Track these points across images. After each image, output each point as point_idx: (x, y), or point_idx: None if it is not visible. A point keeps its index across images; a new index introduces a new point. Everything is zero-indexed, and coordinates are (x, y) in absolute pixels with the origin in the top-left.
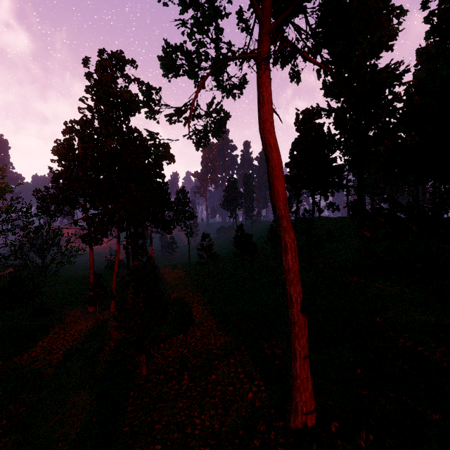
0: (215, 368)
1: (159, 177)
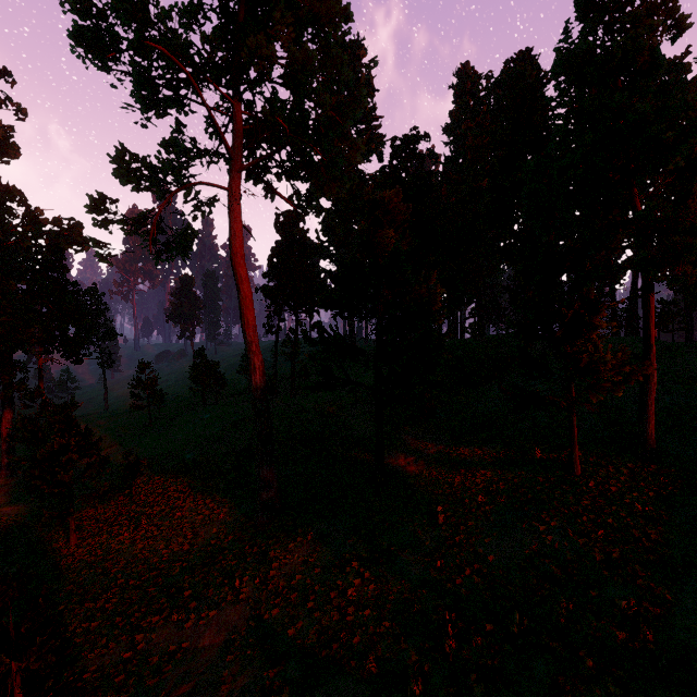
0: (180, 507)
1: (58, 270)
